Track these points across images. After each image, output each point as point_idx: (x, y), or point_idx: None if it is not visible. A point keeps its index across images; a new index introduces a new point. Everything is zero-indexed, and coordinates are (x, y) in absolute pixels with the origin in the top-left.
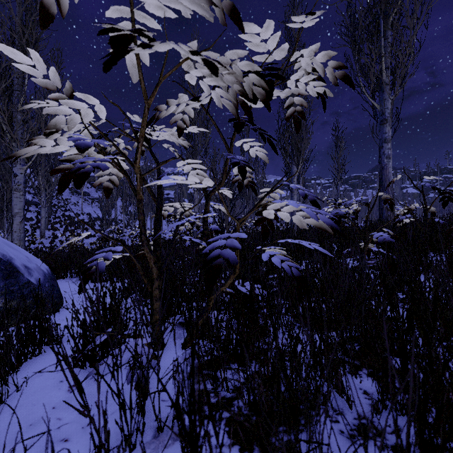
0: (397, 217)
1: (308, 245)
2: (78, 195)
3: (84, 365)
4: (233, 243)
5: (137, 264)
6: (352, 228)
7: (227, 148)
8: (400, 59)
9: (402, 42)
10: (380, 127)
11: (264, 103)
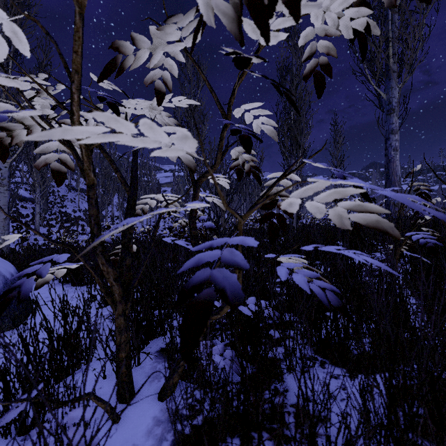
0: (416, 213)
1: (356, 257)
2: (75, 192)
3: (8, 433)
4: (234, 257)
5: (96, 278)
6: None
7: (223, 114)
8: (409, 44)
9: (411, 25)
10: (386, 118)
11: (288, 7)
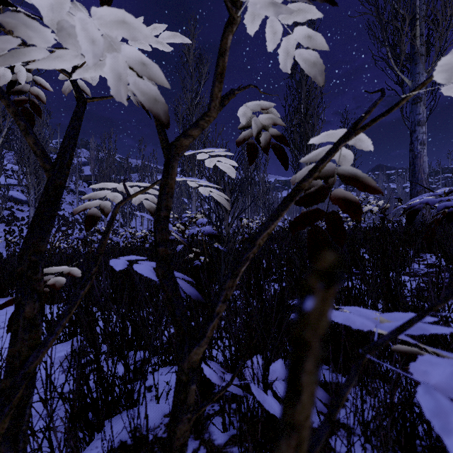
0: None
1: None
2: (74, 194)
3: None
4: None
5: None
6: (377, 230)
7: None
8: (440, 22)
9: None
10: (412, 107)
11: None
